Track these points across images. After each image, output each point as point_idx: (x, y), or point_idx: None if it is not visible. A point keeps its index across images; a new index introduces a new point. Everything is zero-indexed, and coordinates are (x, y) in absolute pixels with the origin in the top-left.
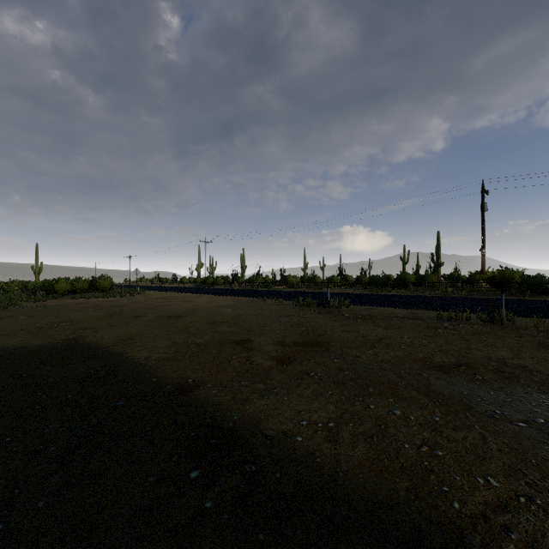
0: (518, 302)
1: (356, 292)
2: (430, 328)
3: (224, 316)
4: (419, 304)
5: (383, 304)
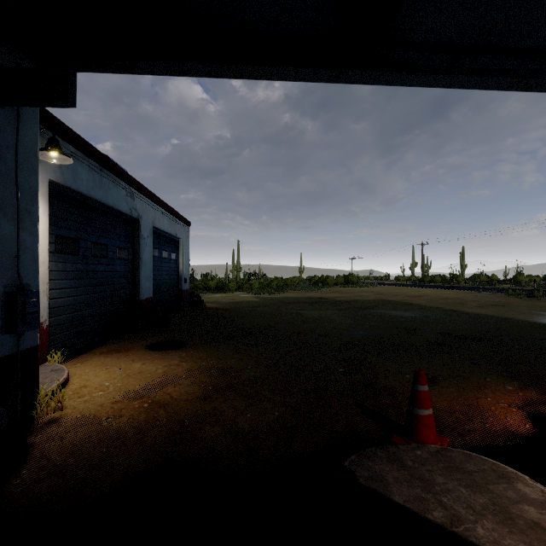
0: None
1: None
2: None
3: (448, 297)
4: None
5: None
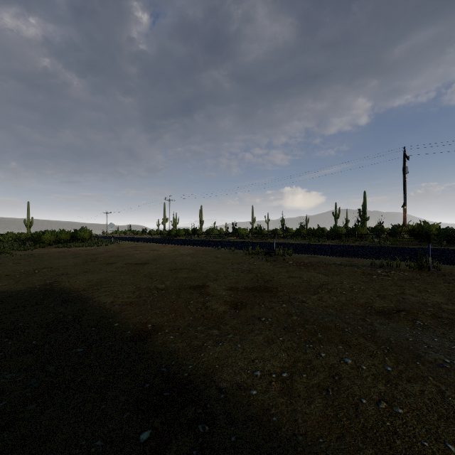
0: (437, 251)
1: (296, 242)
2: (365, 274)
3: (184, 263)
4: (353, 253)
5: (321, 253)
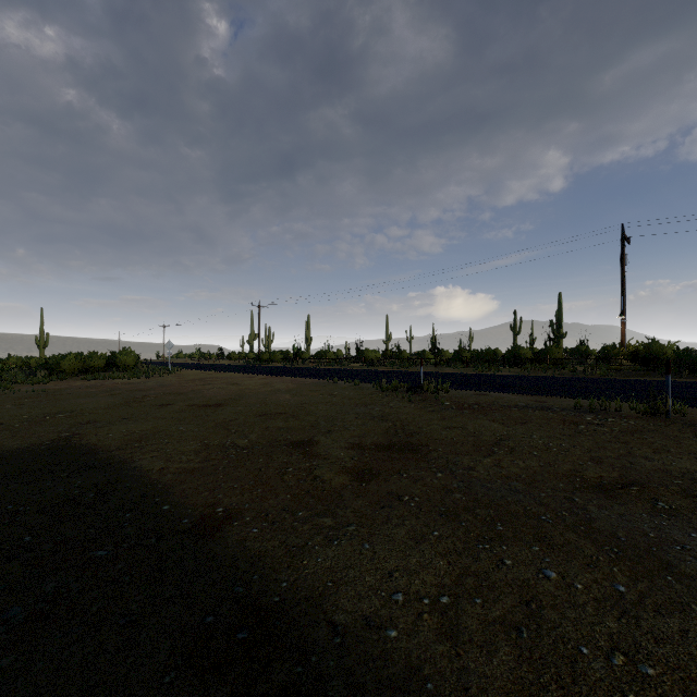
0: (676, 385)
1: (455, 371)
2: (567, 423)
3: (280, 404)
4: (544, 389)
5: (494, 389)
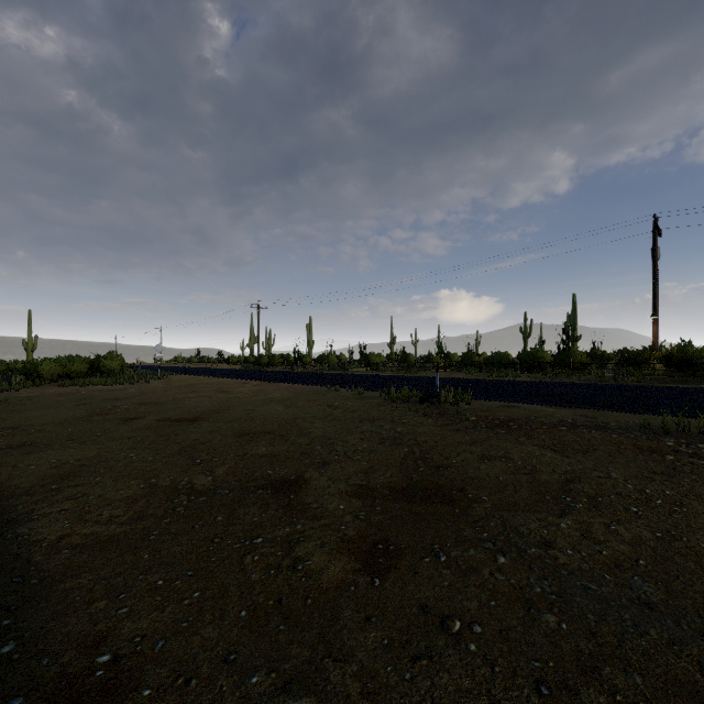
0: None
1: (468, 376)
2: (645, 451)
3: (268, 419)
4: (583, 399)
5: (523, 399)
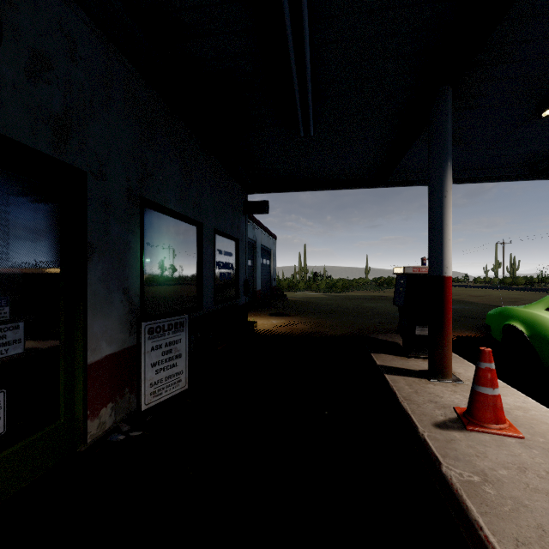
0: None
1: None
2: None
3: (510, 297)
4: None
5: None
